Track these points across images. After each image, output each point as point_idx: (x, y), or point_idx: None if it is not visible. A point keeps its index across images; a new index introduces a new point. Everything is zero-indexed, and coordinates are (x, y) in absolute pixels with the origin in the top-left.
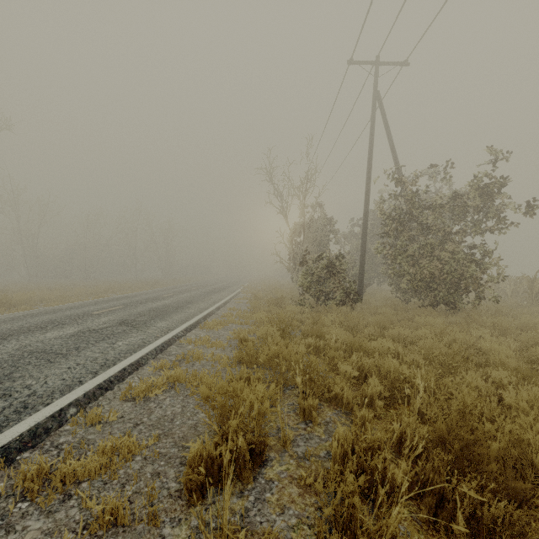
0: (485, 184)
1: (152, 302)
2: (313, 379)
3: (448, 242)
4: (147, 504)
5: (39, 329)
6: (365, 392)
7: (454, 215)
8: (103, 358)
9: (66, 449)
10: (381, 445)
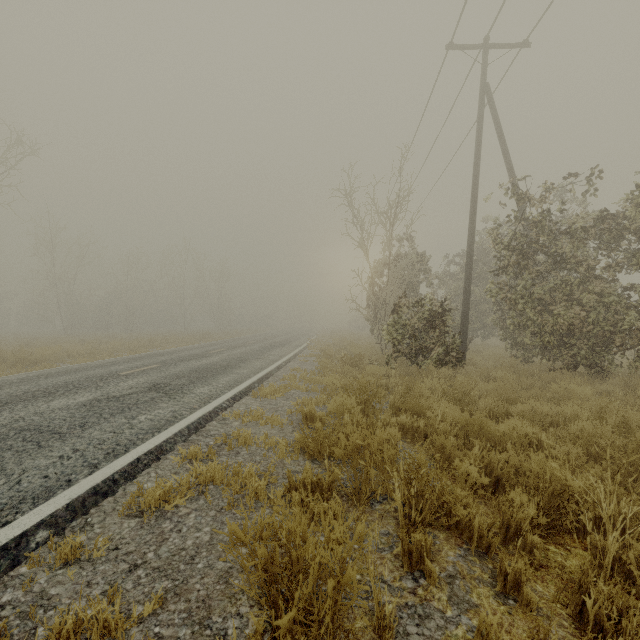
0: None
1: (196, 360)
2: (421, 492)
3: (592, 281)
4: None
5: (45, 395)
6: (508, 516)
7: (602, 242)
8: (112, 441)
9: None
10: None
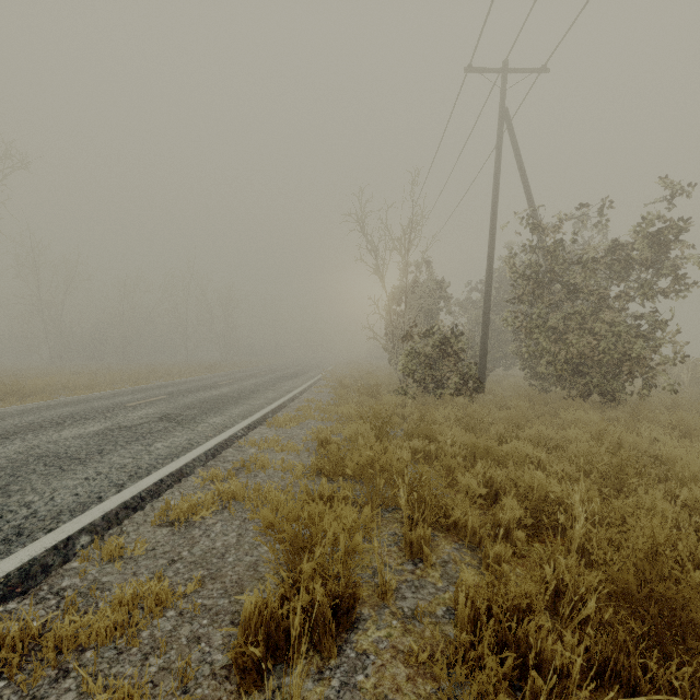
0: (657, 230)
1: (205, 391)
2: (423, 498)
3: (604, 310)
4: (176, 694)
5: (53, 426)
6: (499, 517)
7: (613, 272)
8: (133, 465)
9: (67, 598)
10: (532, 604)
